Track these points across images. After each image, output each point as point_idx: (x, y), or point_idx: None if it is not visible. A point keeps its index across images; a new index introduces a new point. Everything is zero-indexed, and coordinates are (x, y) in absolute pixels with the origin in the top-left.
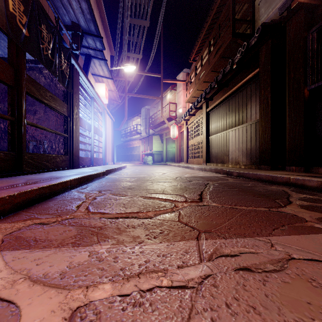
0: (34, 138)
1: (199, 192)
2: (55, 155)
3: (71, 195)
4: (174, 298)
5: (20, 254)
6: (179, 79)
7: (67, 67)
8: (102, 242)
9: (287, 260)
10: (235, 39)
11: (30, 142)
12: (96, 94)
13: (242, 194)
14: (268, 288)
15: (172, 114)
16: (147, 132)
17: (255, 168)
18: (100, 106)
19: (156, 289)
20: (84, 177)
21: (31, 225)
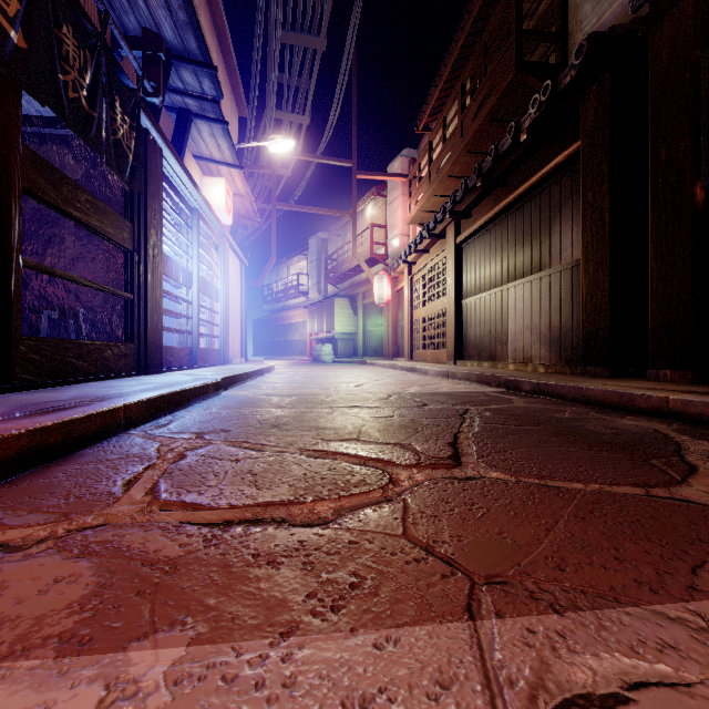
0: (55, 303)
1: (450, 438)
2: (101, 343)
3: (122, 447)
4: None
5: None
6: (393, 172)
7: (131, 134)
8: (162, 632)
9: None
10: (523, 78)
11: (44, 312)
12: (203, 203)
13: (558, 442)
14: None
15: (378, 251)
16: (322, 291)
17: (571, 372)
18: (213, 231)
19: None
20: (164, 398)
21: None
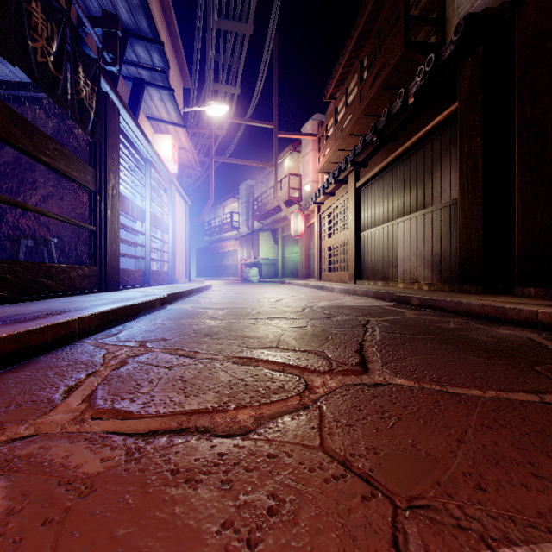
0: (32, 233)
1: (357, 345)
2: (67, 266)
3: (73, 355)
4: None
5: None
6: (305, 132)
7: (92, 95)
8: None
9: None
10: (410, 54)
11: (21, 241)
12: (154, 154)
13: (449, 349)
14: None
15: (294, 194)
16: (250, 226)
17: (450, 290)
18: (163, 177)
19: None
20: (116, 311)
21: None
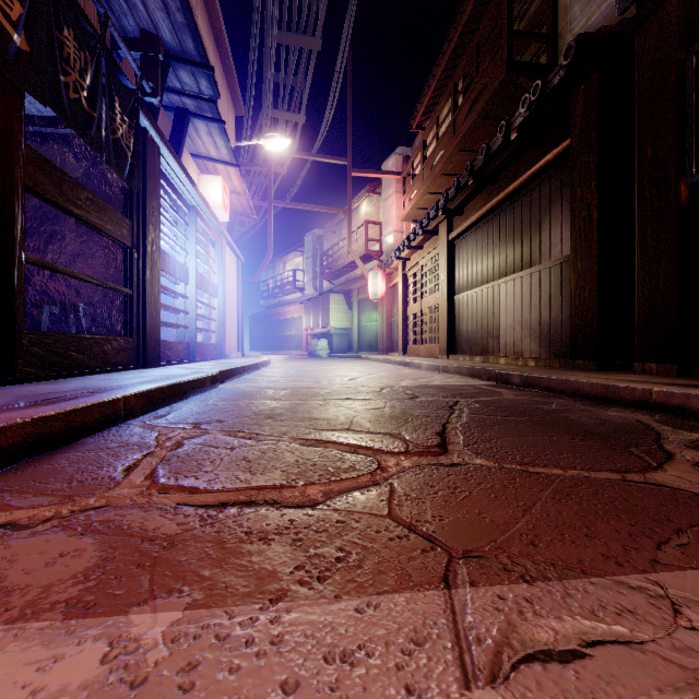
0: (55, 298)
1: (439, 428)
2: (101, 337)
3: (122, 436)
4: None
5: None
6: (387, 169)
7: (130, 133)
8: (161, 598)
9: None
10: (514, 78)
11: (45, 307)
12: (201, 200)
13: (542, 432)
14: None
15: (373, 247)
16: (318, 287)
17: (560, 366)
18: (211, 228)
19: None
20: (163, 390)
21: None
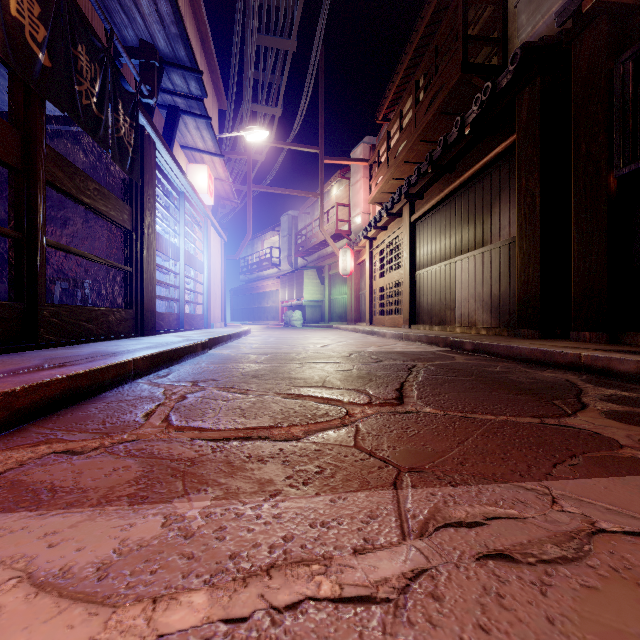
0: (64, 275)
1: (398, 385)
2: (106, 309)
3: (135, 392)
4: (346, 627)
5: (16, 522)
6: (356, 157)
7: (131, 132)
8: (193, 494)
9: (589, 535)
10: (468, 77)
11: (57, 283)
12: (189, 187)
13: (484, 388)
14: (552, 601)
15: (343, 227)
16: (292, 263)
17: (508, 334)
18: (198, 211)
19: (306, 604)
20: (163, 354)
21: (47, 456)
